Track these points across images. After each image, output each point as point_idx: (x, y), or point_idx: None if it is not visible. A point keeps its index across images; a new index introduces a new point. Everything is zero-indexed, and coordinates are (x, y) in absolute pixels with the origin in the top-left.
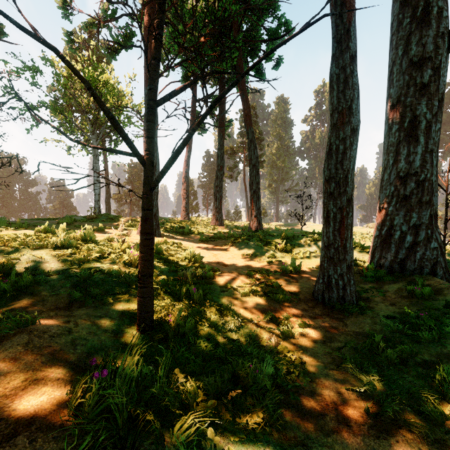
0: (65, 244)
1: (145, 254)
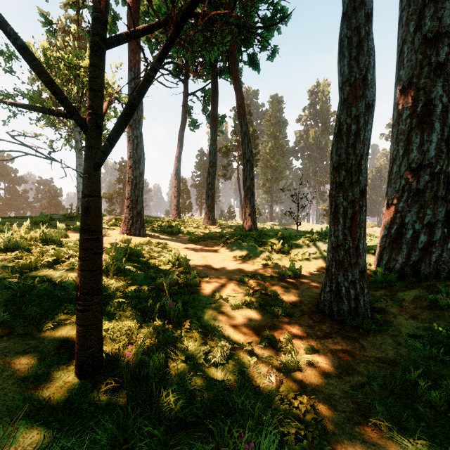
0: (10, 245)
1: (86, 262)
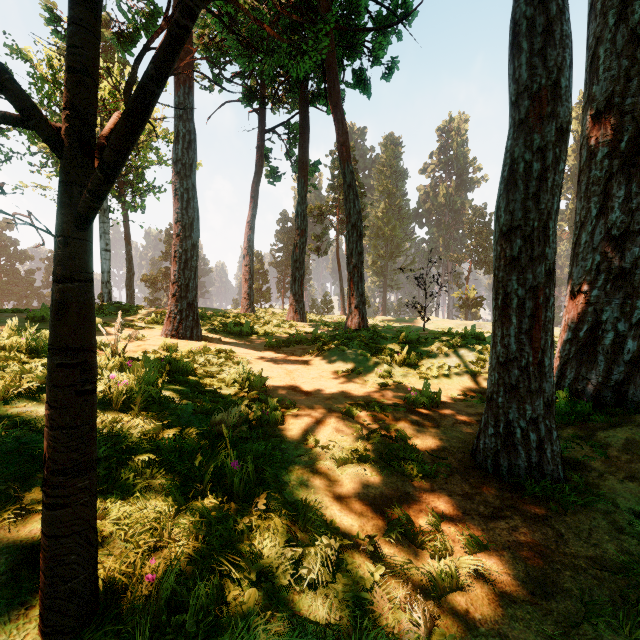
0: None
1: (59, 411)
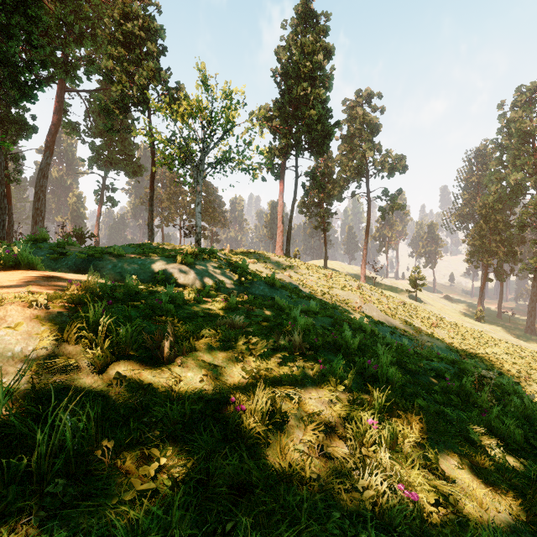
0: None
1: None
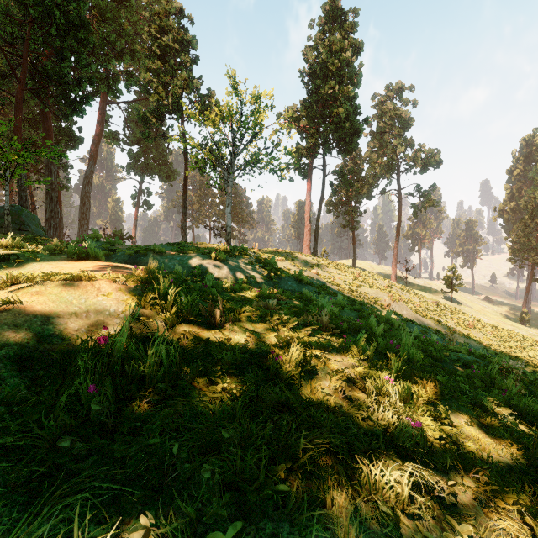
0: None
1: None
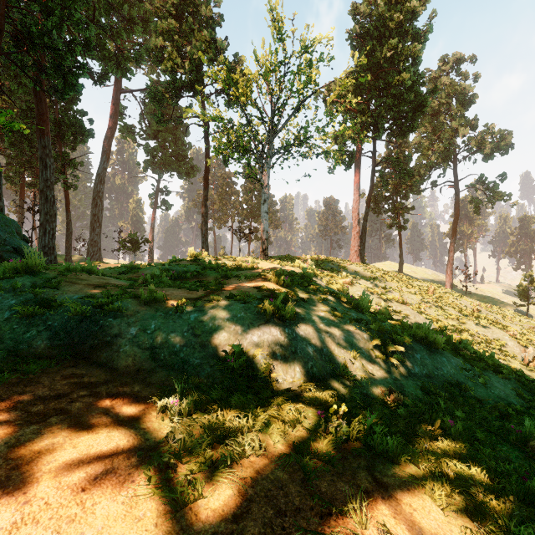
0: None
1: None
